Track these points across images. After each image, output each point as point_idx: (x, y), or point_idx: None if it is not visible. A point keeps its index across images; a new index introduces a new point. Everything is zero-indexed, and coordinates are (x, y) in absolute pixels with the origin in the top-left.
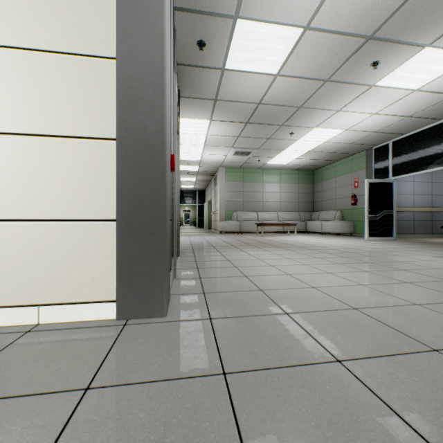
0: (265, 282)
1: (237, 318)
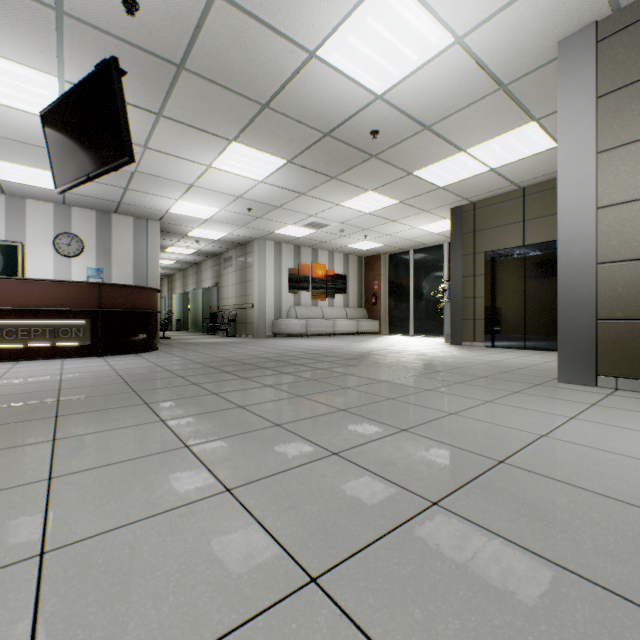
0: (636, 415)
1: (529, 386)
